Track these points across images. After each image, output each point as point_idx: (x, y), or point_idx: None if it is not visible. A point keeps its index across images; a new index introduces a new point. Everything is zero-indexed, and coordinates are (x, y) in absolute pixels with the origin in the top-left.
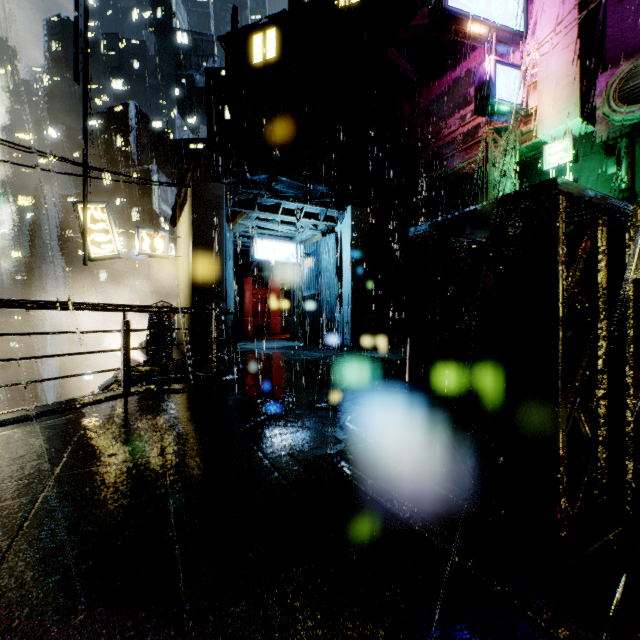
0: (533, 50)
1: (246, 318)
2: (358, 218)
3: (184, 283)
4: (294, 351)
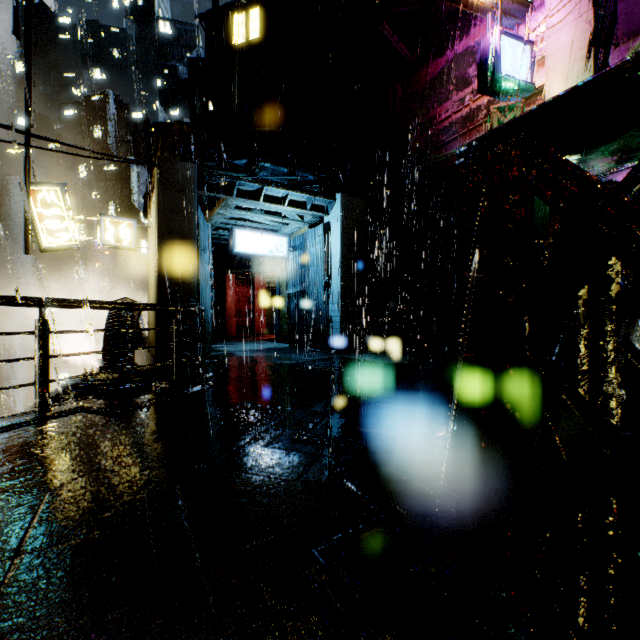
0: (541, 22)
1: (228, 318)
2: (348, 207)
3: (153, 278)
4: (277, 354)
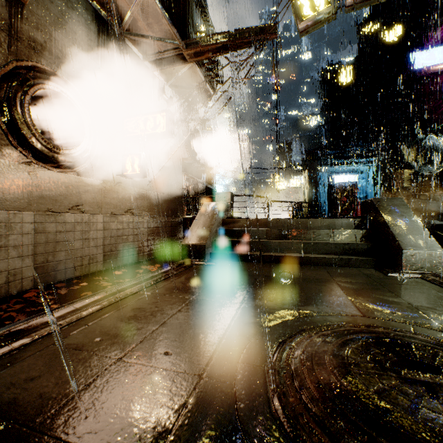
0: None
1: None
2: (384, 160)
3: (306, 196)
4: None
